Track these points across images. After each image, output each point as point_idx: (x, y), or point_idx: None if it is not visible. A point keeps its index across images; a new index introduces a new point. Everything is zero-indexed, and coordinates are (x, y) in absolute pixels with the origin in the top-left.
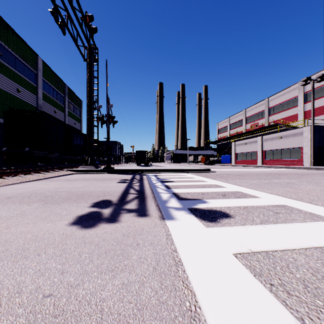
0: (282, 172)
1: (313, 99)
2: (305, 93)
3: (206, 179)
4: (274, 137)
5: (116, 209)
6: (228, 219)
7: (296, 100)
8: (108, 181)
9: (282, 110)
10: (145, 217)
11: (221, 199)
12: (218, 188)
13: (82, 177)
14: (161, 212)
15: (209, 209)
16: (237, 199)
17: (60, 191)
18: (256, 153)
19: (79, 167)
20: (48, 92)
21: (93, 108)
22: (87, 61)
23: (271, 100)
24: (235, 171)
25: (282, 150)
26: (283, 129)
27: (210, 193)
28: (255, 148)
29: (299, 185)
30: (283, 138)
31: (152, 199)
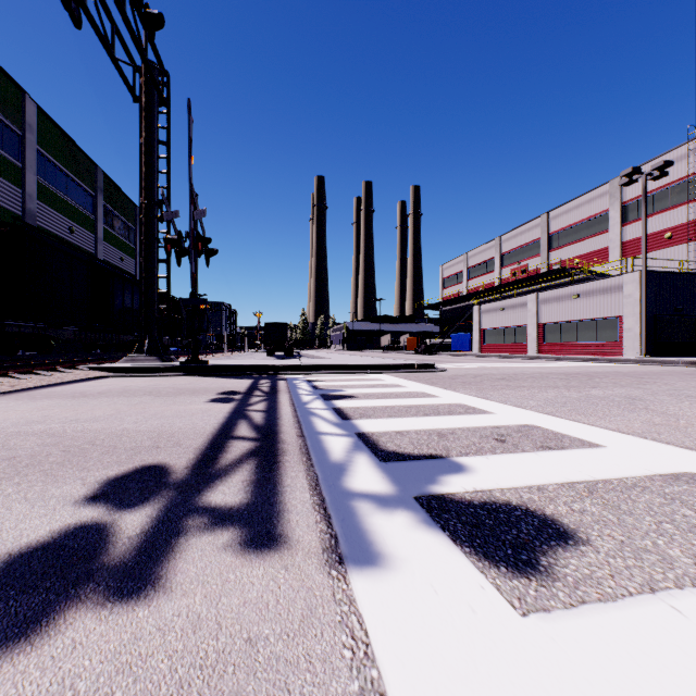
0: (591, 371)
1: (645, 215)
2: (624, 204)
3: (432, 389)
4: (563, 296)
5: (170, 512)
6: (575, 553)
7: (606, 220)
8: (183, 399)
9: (576, 239)
10: (271, 553)
11: (502, 453)
12: (473, 414)
13: (122, 386)
14: (329, 523)
15: (486, 499)
16: (544, 453)
17: (26, 434)
18: (526, 328)
19: (121, 361)
20: (53, 184)
21: (156, 217)
22: (142, 102)
23: (553, 219)
24: (489, 369)
25: (579, 323)
26: (579, 279)
27: (460, 432)
28: (524, 319)
29: (660, 403)
30: (581, 298)
31: (300, 458)
